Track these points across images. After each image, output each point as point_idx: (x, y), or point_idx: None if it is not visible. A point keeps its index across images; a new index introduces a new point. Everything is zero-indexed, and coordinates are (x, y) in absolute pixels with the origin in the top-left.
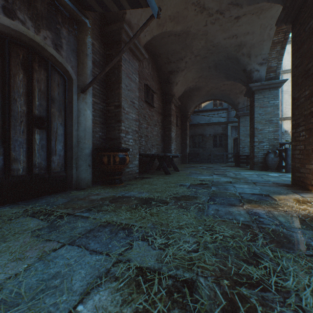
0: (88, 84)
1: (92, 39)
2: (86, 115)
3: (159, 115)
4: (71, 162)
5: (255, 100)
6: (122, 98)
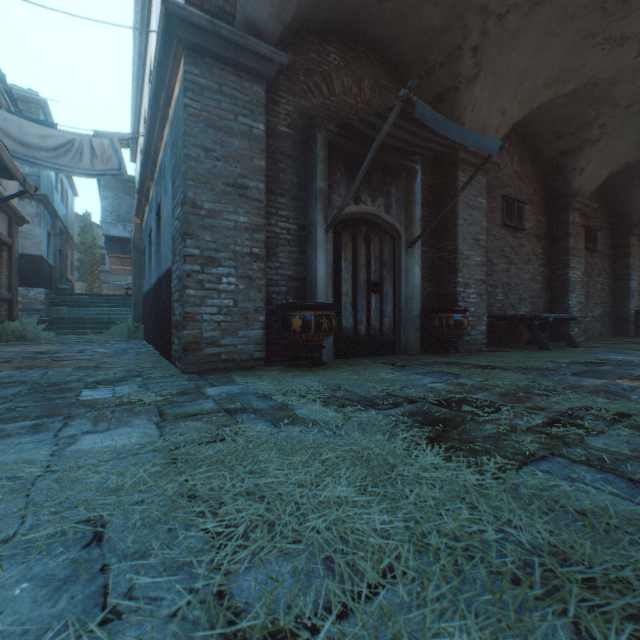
0: (417, 238)
1: (420, 183)
2: (414, 272)
3: (536, 241)
4: (398, 325)
5: None
6: (458, 239)
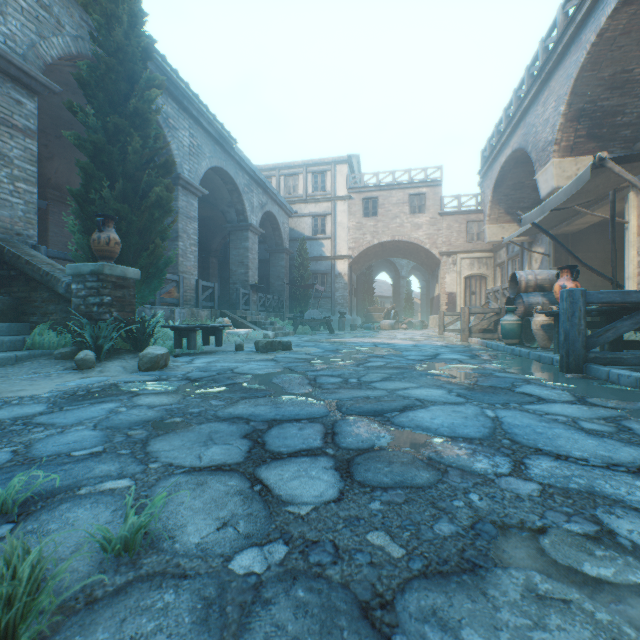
0: None
1: None
2: None
3: None
4: None
5: (231, 241)
6: (49, 244)
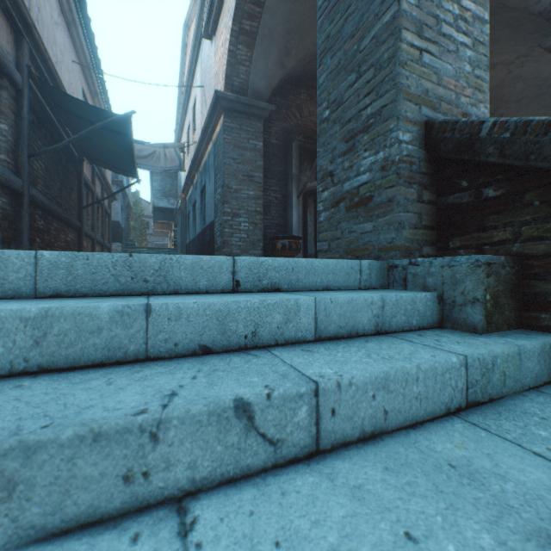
0: None
1: None
2: None
3: None
4: None
5: None
6: None
